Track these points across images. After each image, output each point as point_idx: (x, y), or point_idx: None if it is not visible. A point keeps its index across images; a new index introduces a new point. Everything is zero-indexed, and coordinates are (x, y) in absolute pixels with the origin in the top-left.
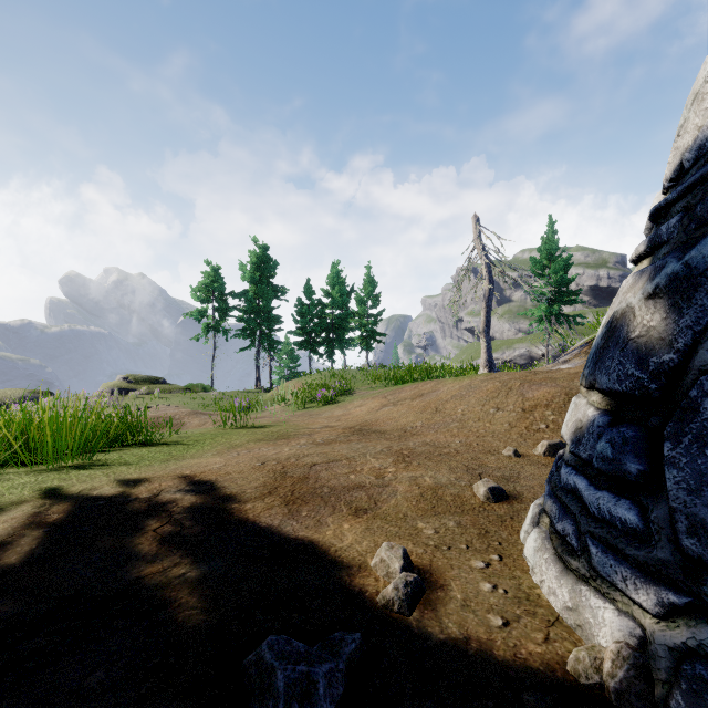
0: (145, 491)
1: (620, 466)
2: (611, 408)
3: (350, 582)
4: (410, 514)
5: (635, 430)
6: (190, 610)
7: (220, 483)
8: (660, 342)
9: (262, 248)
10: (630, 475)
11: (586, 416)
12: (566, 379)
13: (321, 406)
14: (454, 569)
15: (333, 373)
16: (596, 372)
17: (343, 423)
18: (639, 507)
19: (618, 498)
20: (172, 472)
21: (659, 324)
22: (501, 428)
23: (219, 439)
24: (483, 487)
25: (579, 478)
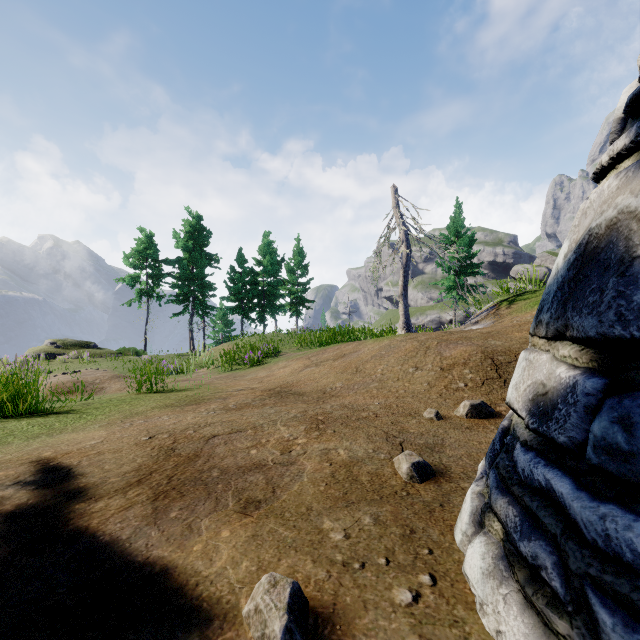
0: None
1: None
2: (599, 366)
3: None
4: (316, 507)
5: None
6: None
7: (80, 469)
8: None
9: (196, 217)
10: None
11: (556, 377)
12: (481, 338)
13: (247, 368)
14: (368, 609)
15: (263, 336)
16: (569, 313)
17: (264, 384)
18: None
19: None
20: (26, 454)
21: None
22: (421, 388)
23: (123, 406)
24: (406, 463)
25: (554, 473)
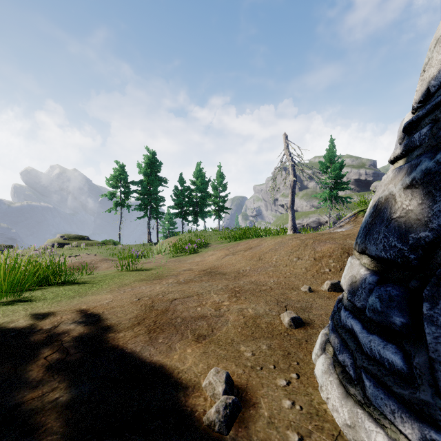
0: (48, 323)
1: (387, 318)
2: (378, 269)
3: (184, 402)
4: (236, 339)
5: (398, 290)
6: (52, 435)
7: (105, 316)
8: (417, 222)
9: (152, 153)
10: (395, 325)
11: (360, 274)
12: (342, 239)
13: (187, 255)
14: (263, 387)
15: (197, 233)
16: (367, 241)
17: (200, 267)
18: (403, 352)
19: (386, 342)
20: (73, 307)
21: (416, 208)
22: (300, 271)
23: (115, 279)
24: (287, 317)
25: (354, 321)
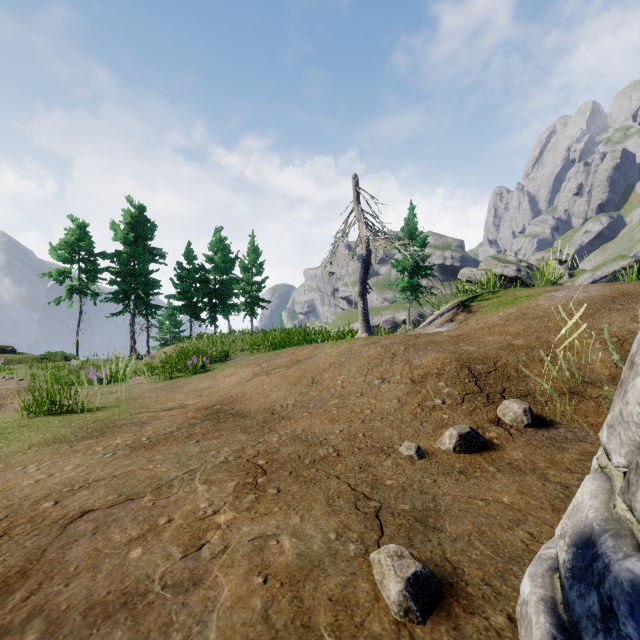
0: None
1: None
2: None
3: None
4: None
5: None
6: None
7: None
8: None
9: (138, 208)
10: None
11: None
12: (451, 343)
13: (190, 375)
14: None
15: (214, 338)
16: None
17: (203, 399)
18: None
19: None
20: None
21: None
22: (390, 406)
23: None
24: (396, 580)
25: None
